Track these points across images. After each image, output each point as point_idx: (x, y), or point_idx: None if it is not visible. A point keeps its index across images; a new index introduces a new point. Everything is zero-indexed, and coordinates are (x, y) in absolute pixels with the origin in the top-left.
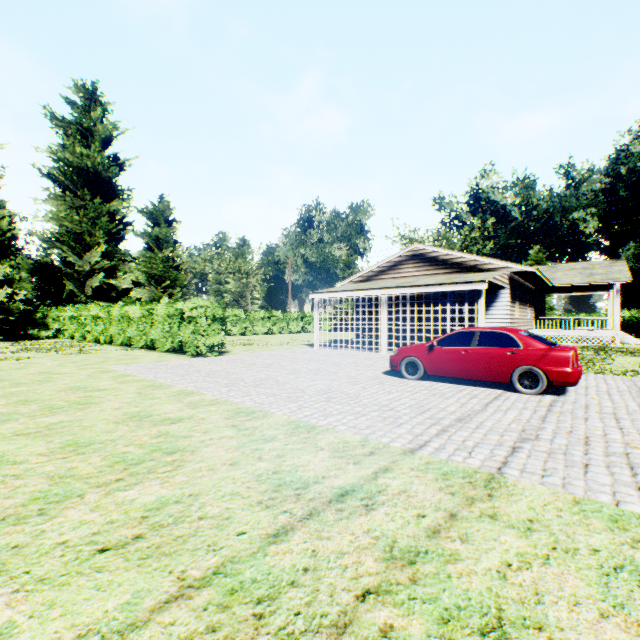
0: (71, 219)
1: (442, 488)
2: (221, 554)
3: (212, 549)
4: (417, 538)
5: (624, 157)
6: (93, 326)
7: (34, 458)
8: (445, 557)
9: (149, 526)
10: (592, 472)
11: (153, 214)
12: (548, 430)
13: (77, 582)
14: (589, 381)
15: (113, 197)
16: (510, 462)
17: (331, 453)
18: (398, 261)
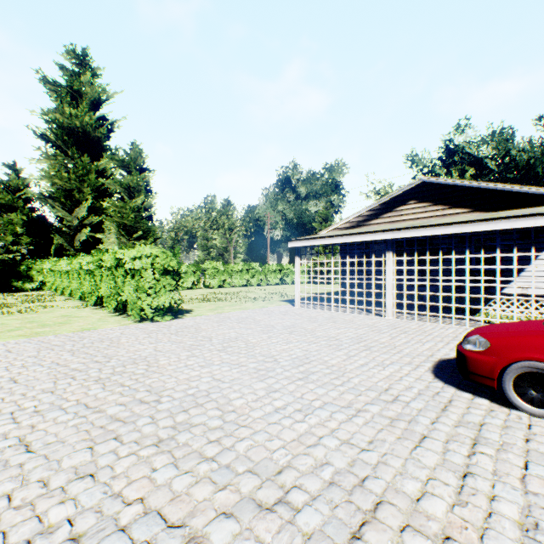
0: (60, 176)
1: None
2: None
3: None
4: None
5: None
6: (62, 279)
7: None
8: None
9: None
10: None
11: (124, 162)
12: None
13: None
14: None
15: (102, 156)
16: None
17: None
18: (396, 201)
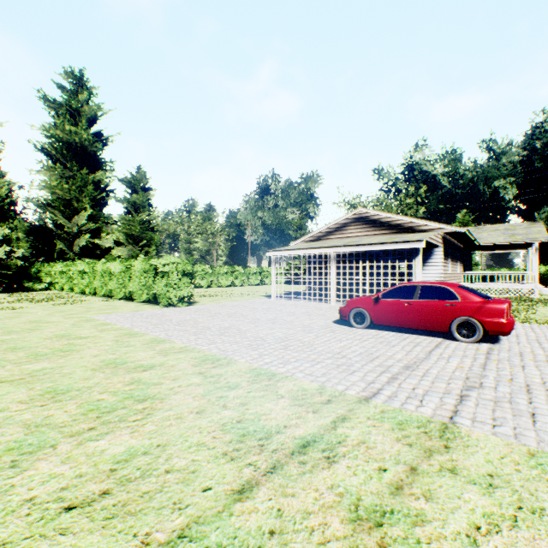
0: (61, 187)
1: (399, 439)
2: (186, 513)
3: (177, 507)
4: (381, 495)
5: (539, 133)
6: (80, 280)
7: (14, 406)
8: (412, 518)
9: (116, 480)
10: (540, 422)
11: (131, 183)
12: (490, 378)
13: (39, 547)
14: (518, 330)
15: (97, 168)
16: (460, 411)
17: (291, 401)
18: (344, 223)
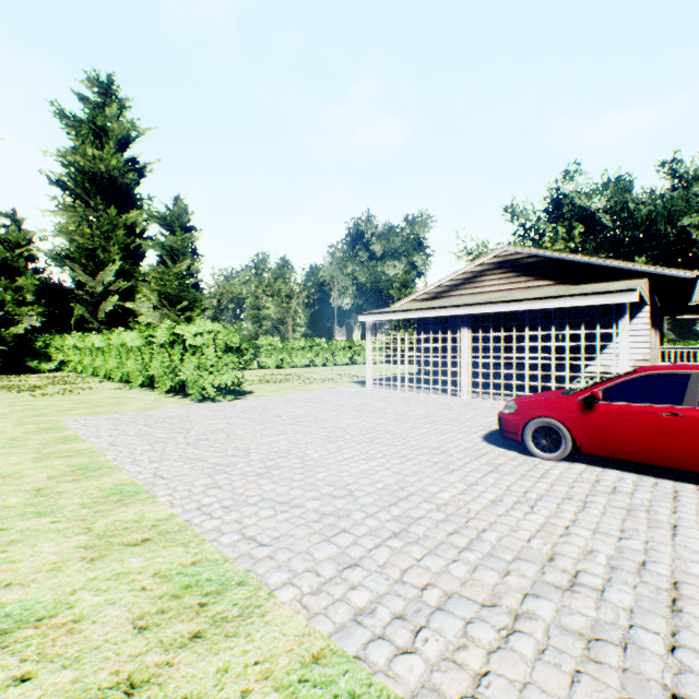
0: (81, 232)
1: None
2: None
3: None
4: None
5: None
6: (93, 357)
7: None
8: None
9: None
10: None
11: (167, 219)
12: None
13: None
14: None
15: (131, 207)
16: None
17: None
18: (478, 271)
